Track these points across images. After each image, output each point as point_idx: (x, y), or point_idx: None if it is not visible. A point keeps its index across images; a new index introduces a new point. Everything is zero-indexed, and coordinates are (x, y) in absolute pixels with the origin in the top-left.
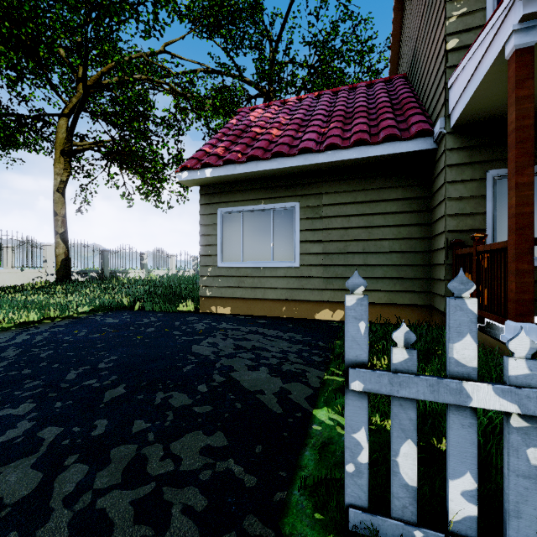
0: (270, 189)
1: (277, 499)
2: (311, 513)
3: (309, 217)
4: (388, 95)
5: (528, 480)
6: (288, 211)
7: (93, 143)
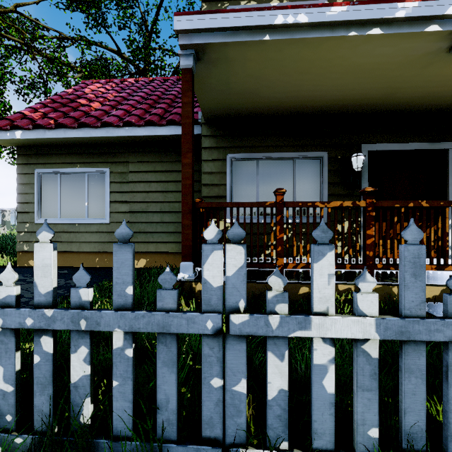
0: (85, 154)
1: None
2: None
3: (118, 181)
4: None
5: None
6: (101, 175)
7: None
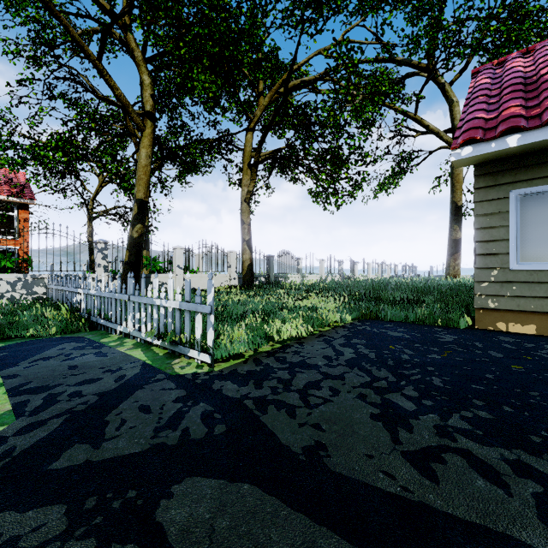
0: None
1: None
2: None
3: None
4: None
5: None
6: None
7: (272, 151)
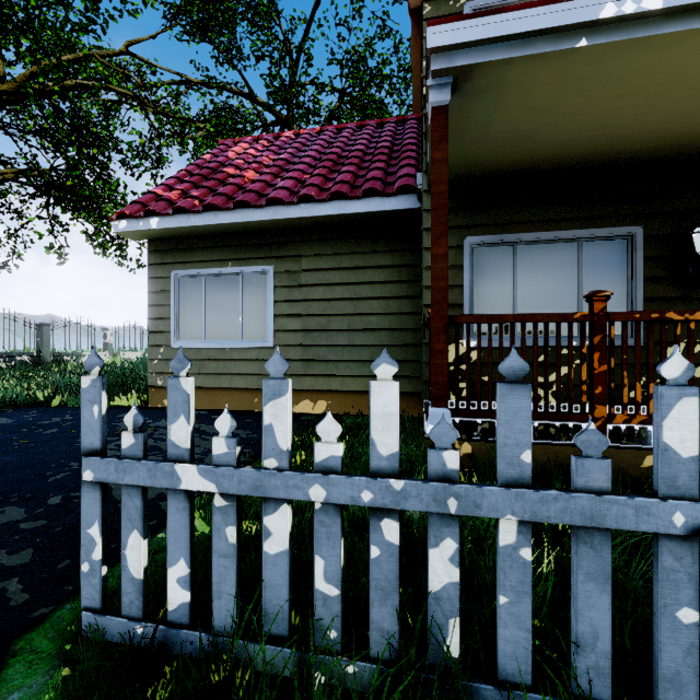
0: (239, 247)
1: (35, 615)
2: (67, 625)
3: (286, 285)
4: (391, 139)
5: (227, 559)
6: (261, 277)
7: (18, 171)
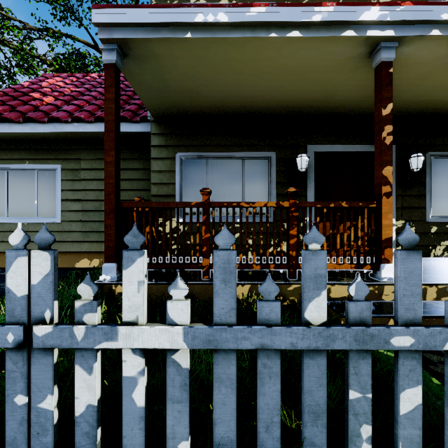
0: (34, 150)
1: None
2: None
3: (70, 179)
4: None
5: None
6: (52, 172)
7: None
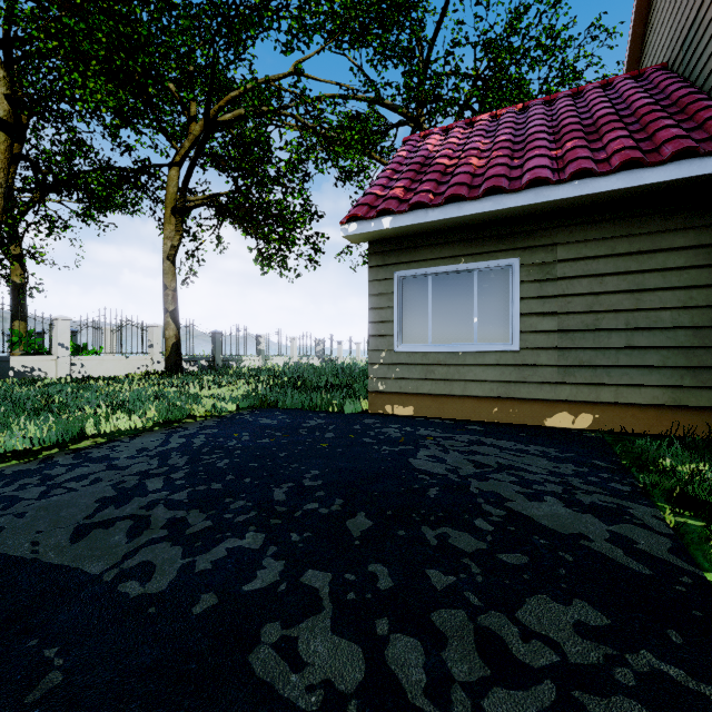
0: (474, 241)
1: None
2: None
3: (535, 279)
4: (649, 94)
5: None
6: (501, 272)
7: (208, 196)
